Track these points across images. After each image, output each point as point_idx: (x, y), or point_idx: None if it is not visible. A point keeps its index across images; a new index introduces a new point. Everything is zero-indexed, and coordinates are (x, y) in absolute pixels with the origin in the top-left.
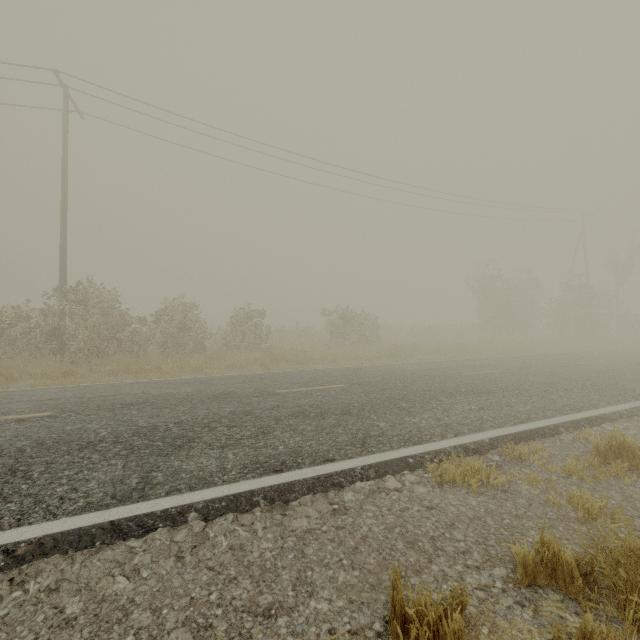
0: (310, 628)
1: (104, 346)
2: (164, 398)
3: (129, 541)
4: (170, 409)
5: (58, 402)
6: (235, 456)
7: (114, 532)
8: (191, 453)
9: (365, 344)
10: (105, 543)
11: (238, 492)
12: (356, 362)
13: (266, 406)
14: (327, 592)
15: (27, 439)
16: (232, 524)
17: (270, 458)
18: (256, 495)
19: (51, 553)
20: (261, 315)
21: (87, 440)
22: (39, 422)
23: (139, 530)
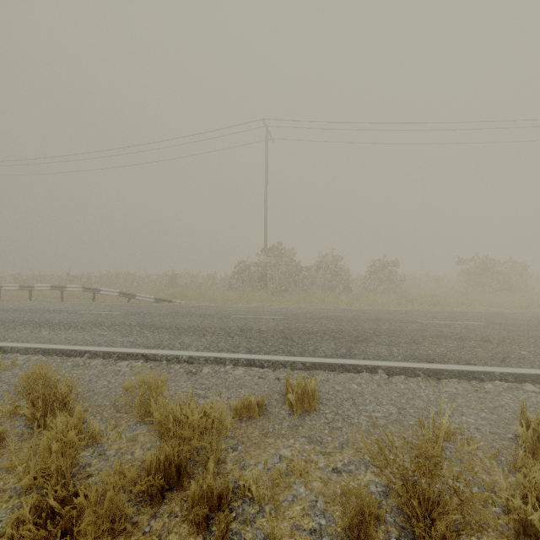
0: (463, 424)
1: (287, 285)
2: (338, 317)
3: (351, 373)
4: (345, 323)
5: (282, 313)
6: (398, 350)
7: (343, 368)
8: (369, 345)
9: (509, 293)
10: (340, 371)
11: (405, 366)
12: (497, 309)
13: (412, 328)
14: (473, 417)
15: (282, 326)
16: (404, 380)
17: (423, 355)
18: (417, 370)
19: (319, 369)
20: (394, 265)
21: (309, 331)
22: (281, 320)
23: (354, 370)
